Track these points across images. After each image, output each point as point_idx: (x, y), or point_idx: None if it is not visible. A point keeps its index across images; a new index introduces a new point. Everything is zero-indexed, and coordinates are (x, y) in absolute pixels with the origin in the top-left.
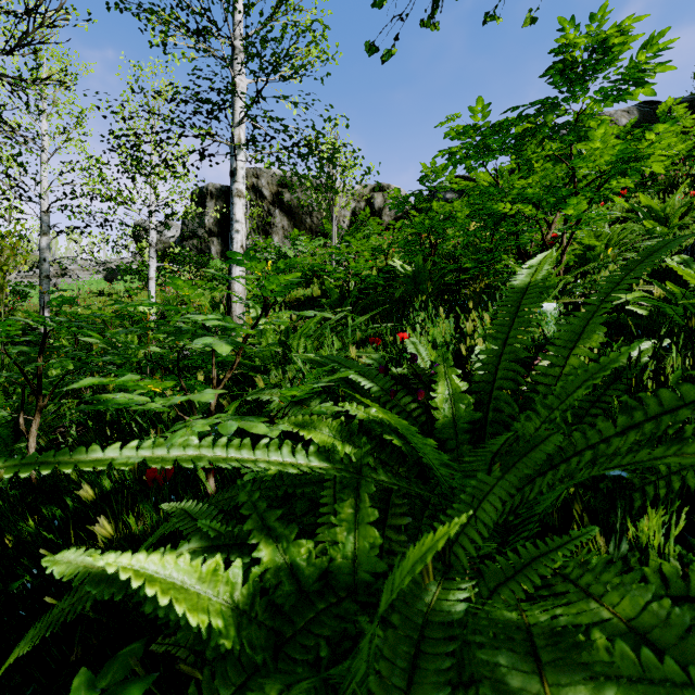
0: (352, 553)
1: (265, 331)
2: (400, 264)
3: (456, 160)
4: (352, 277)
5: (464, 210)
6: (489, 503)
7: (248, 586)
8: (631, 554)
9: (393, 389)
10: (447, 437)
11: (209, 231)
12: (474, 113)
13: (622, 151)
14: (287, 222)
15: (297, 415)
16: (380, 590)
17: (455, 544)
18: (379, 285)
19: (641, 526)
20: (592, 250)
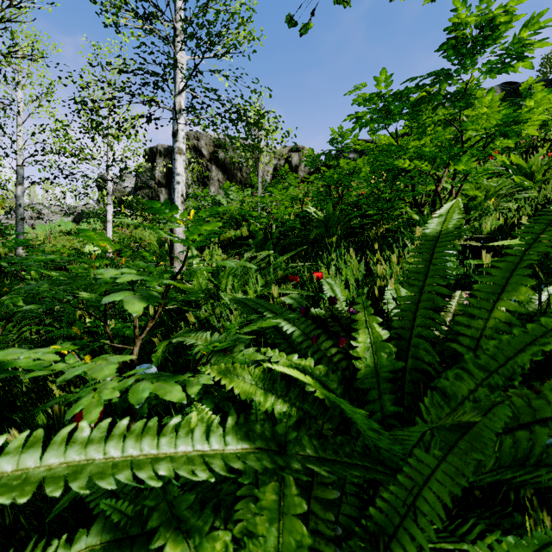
0: (274, 549)
1: (194, 274)
2: (313, 210)
3: (362, 123)
4: (274, 221)
5: (365, 166)
6: (431, 491)
7: None
8: None
9: (314, 334)
10: (369, 387)
11: (158, 183)
12: (378, 82)
13: (507, 115)
14: (221, 175)
15: (219, 364)
16: None
17: (393, 539)
18: (296, 228)
19: None
20: (473, 200)
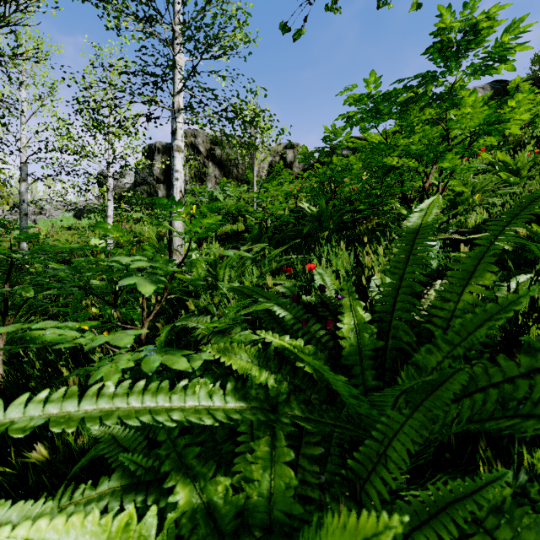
0: (267, 491)
1: (194, 264)
2: (307, 206)
3: (353, 122)
4: (269, 216)
5: (357, 163)
6: (399, 442)
7: (161, 537)
8: (530, 485)
9: (304, 318)
10: (353, 363)
11: (156, 179)
12: (367, 84)
13: (489, 115)
14: (218, 172)
15: (218, 343)
16: (294, 532)
17: (367, 482)
18: (291, 222)
19: (537, 455)
20: (460, 195)
